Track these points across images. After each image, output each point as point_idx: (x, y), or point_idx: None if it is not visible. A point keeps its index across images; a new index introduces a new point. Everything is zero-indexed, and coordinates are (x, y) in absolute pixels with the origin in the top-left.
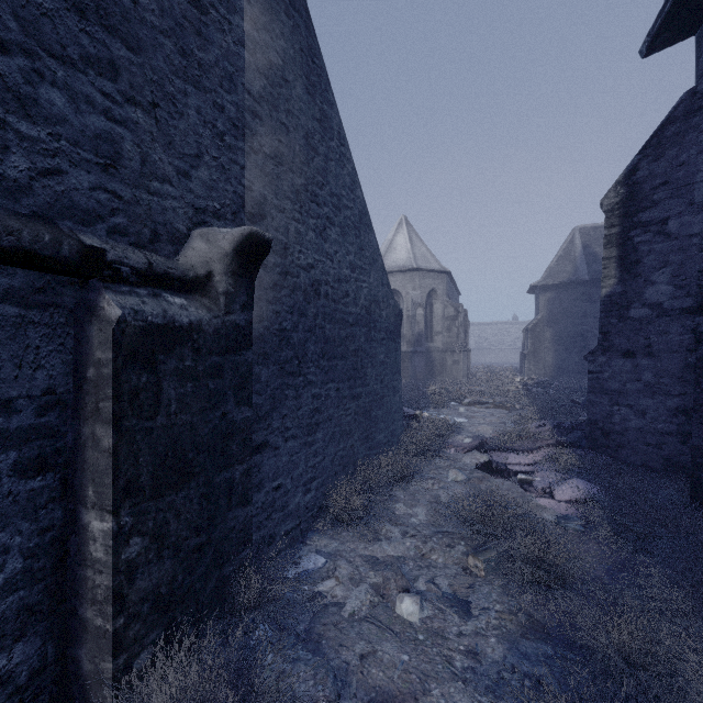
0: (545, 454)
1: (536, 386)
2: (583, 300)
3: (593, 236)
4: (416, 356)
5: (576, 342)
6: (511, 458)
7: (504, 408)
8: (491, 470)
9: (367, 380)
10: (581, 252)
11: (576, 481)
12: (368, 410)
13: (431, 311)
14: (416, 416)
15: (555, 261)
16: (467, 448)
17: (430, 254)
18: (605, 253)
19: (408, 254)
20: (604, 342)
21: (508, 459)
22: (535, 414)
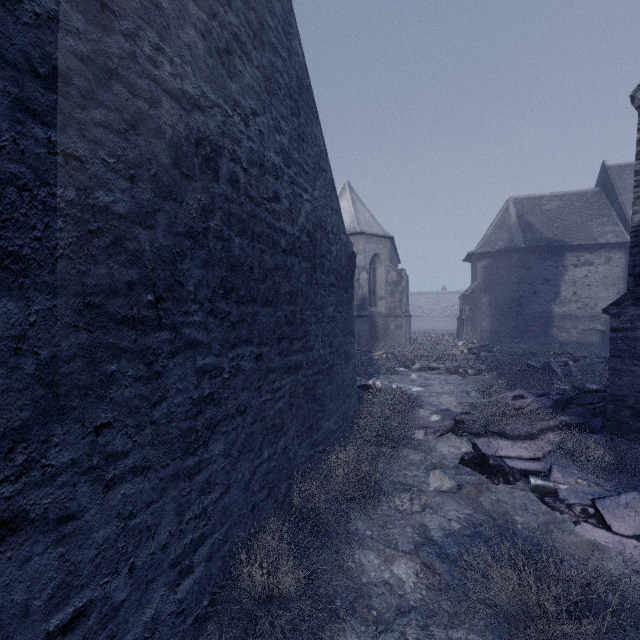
0: (551, 441)
1: (484, 350)
2: (519, 267)
3: (526, 206)
4: (360, 320)
5: (512, 307)
6: (506, 448)
7: (458, 373)
8: (486, 469)
9: (310, 342)
10: (516, 221)
11: (639, 498)
12: (311, 387)
13: (374, 276)
14: (369, 387)
15: (491, 230)
16: (440, 431)
17: (373, 219)
18: (639, 164)
19: (351, 218)
20: (638, 287)
21: (502, 450)
22: (503, 382)
